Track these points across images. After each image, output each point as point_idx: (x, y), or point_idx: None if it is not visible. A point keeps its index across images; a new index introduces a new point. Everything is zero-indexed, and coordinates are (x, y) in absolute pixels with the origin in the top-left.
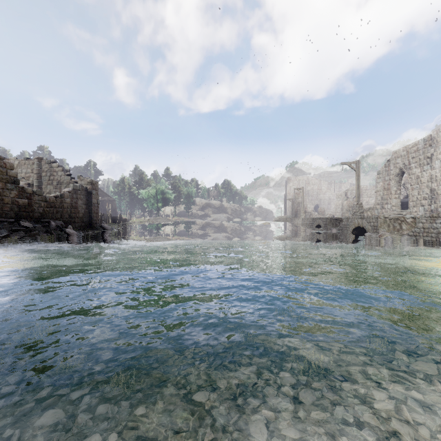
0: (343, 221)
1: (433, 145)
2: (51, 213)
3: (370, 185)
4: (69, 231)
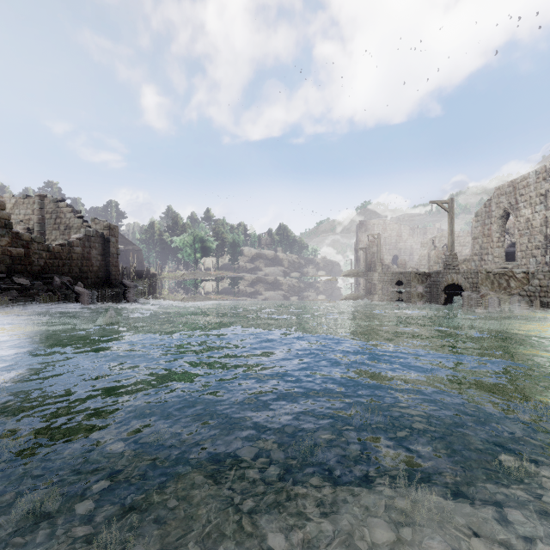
0: (432, 276)
1: (548, 178)
2: (55, 266)
3: (463, 231)
4: (79, 290)
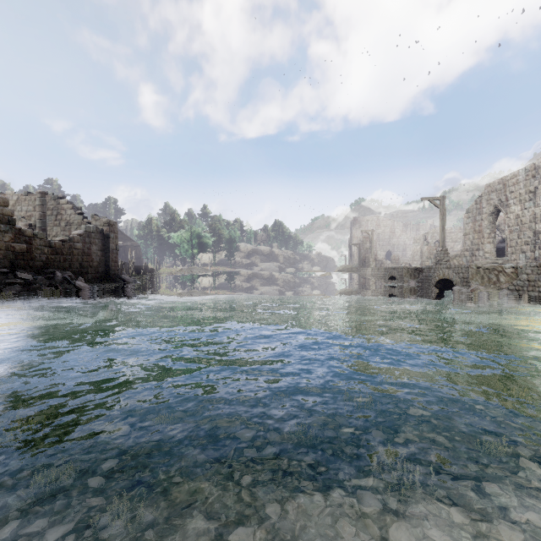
0: (424, 272)
1: (537, 176)
2: (57, 261)
3: (455, 227)
4: (80, 285)
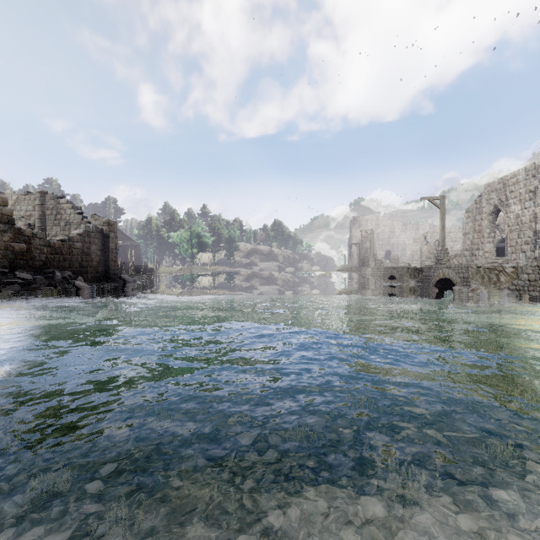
0: (424, 271)
1: (537, 175)
2: (56, 261)
3: (455, 227)
4: (79, 284)
